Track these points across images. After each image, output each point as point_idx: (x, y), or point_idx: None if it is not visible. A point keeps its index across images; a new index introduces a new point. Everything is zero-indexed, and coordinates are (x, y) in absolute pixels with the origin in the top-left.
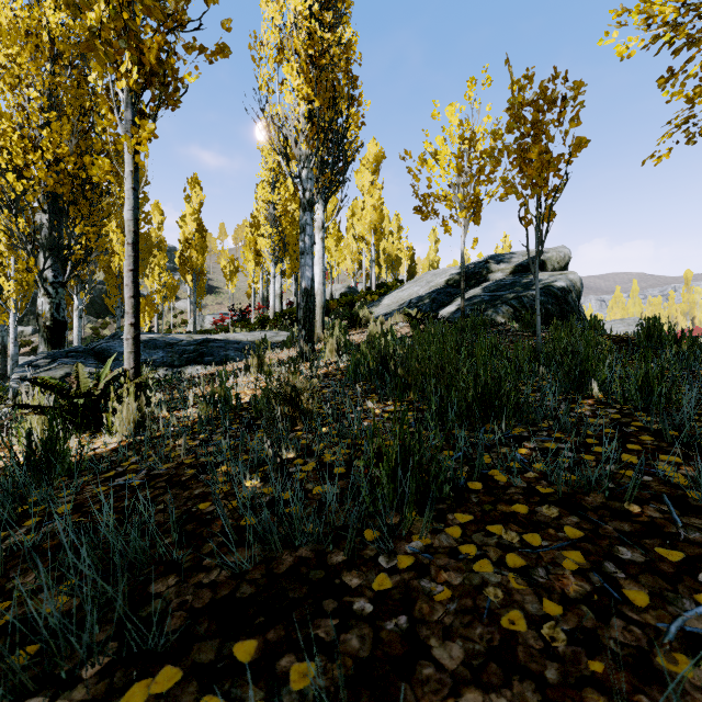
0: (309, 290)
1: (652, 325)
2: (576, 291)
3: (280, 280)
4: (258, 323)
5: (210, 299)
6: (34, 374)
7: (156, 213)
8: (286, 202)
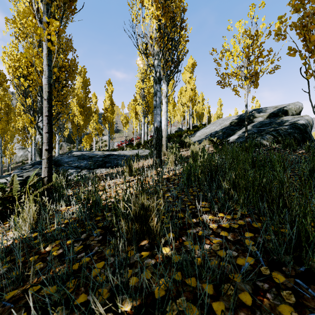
0: (159, 127)
1: None
2: (310, 126)
3: (147, 125)
4: (136, 145)
5: (117, 135)
6: (21, 173)
7: (94, 98)
8: (149, 88)
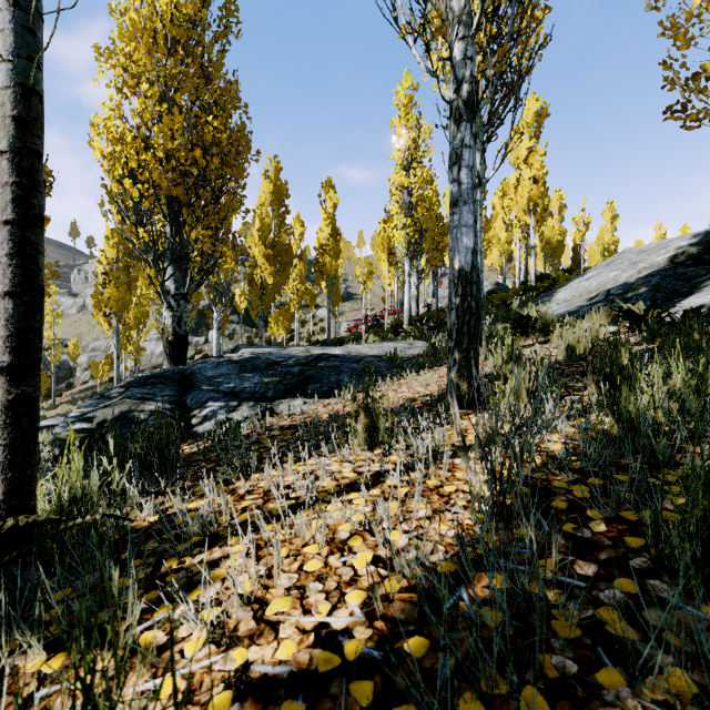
0: (468, 272)
1: None
2: None
3: (416, 280)
4: (390, 329)
5: (347, 306)
6: (91, 412)
7: (297, 225)
8: (423, 184)
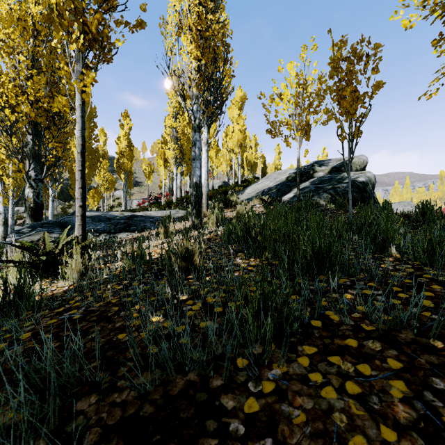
0: (198, 183)
1: (425, 206)
2: (371, 184)
3: (180, 177)
4: (166, 204)
5: (136, 190)
6: (20, 238)
7: (102, 135)
8: (184, 127)
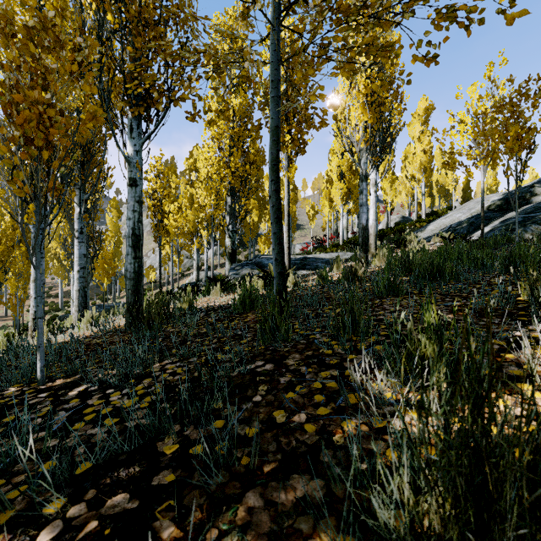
0: (365, 226)
1: None
2: None
3: (346, 217)
4: (331, 247)
5: (297, 234)
6: (238, 272)
7: (266, 181)
8: (351, 163)
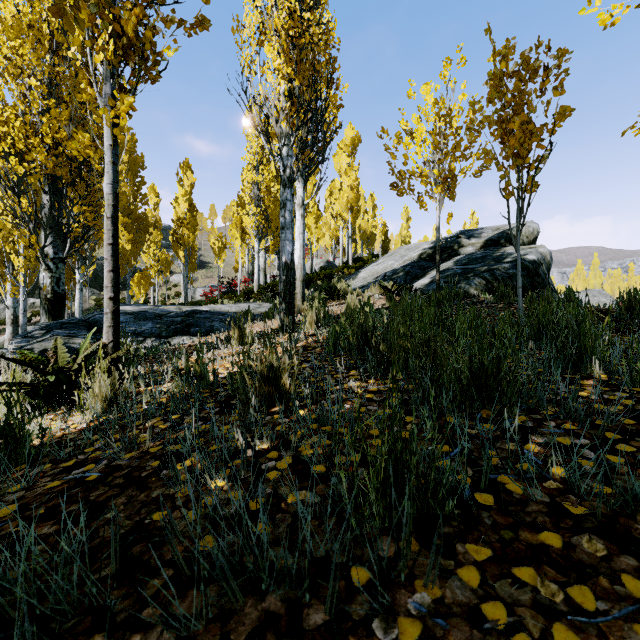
0: (290, 263)
1: (633, 297)
2: (546, 263)
3: (264, 255)
4: (243, 295)
5: (201, 273)
6: (28, 345)
7: (152, 195)
8: (269, 183)
